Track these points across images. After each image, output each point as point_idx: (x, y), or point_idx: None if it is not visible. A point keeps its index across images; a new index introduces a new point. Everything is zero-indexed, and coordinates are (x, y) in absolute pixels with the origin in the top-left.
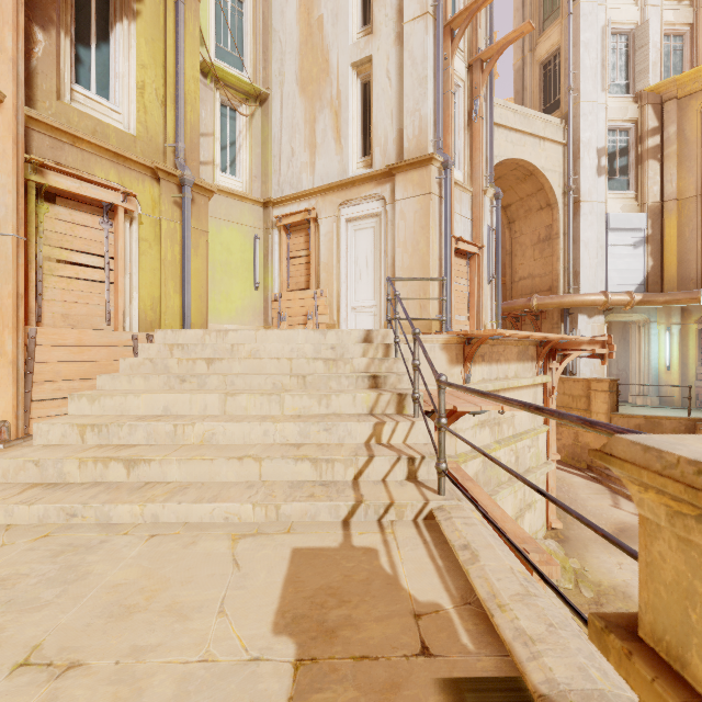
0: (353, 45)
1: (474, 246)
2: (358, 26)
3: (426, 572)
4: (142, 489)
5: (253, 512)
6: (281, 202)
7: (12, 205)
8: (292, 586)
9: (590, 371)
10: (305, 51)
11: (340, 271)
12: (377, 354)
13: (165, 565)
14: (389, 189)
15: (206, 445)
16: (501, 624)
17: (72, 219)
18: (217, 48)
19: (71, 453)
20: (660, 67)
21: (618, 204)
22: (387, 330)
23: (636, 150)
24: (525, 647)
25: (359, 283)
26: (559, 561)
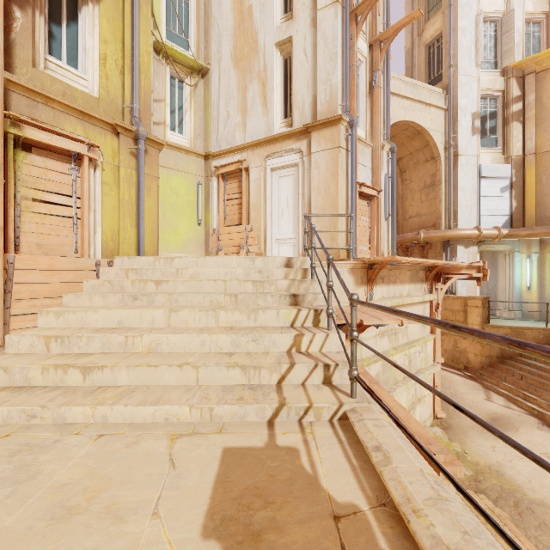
0: (277, 28)
1: (374, 190)
2: (280, 13)
3: (342, 471)
4: (94, 393)
5: (190, 414)
6: (219, 155)
7: None
8: (221, 486)
9: (466, 290)
10: (238, 33)
11: (266, 210)
12: (297, 277)
13: (108, 464)
14: (306, 144)
15: (152, 354)
16: (418, 531)
17: (46, 166)
18: (168, 32)
19: (36, 361)
20: (522, 47)
21: (488, 157)
22: (305, 257)
23: (503, 114)
24: None
25: (281, 220)
26: (444, 445)
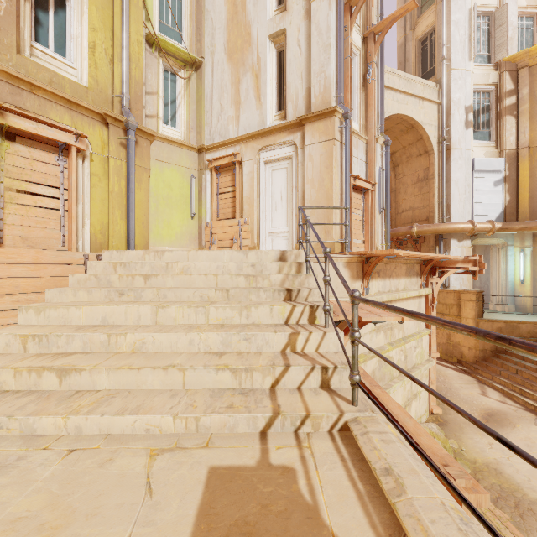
0: (270, 20)
1: (368, 183)
2: (274, 6)
3: (347, 500)
4: (70, 399)
5: (174, 424)
6: (212, 148)
7: None
8: (204, 521)
9: (460, 284)
10: (231, 26)
11: (260, 203)
12: (291, 271)
13: (74, 490)
14: (300, 136)
15: (136, 354)
16: None
17: (31, 156)
18: (161, 24)
19: (10, 362)
20: (516, 41)
21: (481, 151)
22: (299, 251)
23: (496, 108)
24: None
25: (275, 213)
26: (441, 442)
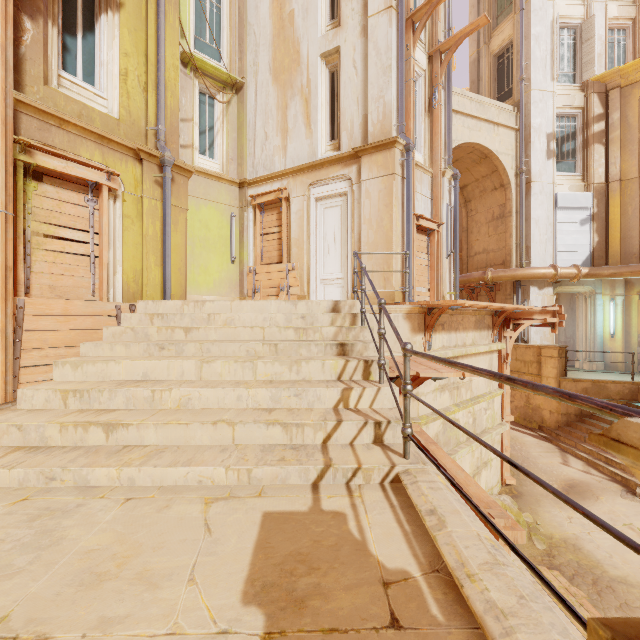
0: (322, 37)
1: (434, 223)
2: (326, 20)
3: (393, 537)
4: (119, 453)
5: (226, 476)
6: (255, 182)
7: (1, 183)
8: (262, 552)
9: (540, 338)
10: (277, 42)
11: (310, 246)
12: (345, 323)
13: (138, 530)
14: (356, 170)
15: (182, 410)
16: (471, 595)
17: (59, 197)
18: (196, 40)
19: (53, 418)
20: (605, 58)
21: (566, 185)
22: (354, 301)
23: (583, 135)
24: (497, 622)
25: (327, 257)
26: (514, 515)
